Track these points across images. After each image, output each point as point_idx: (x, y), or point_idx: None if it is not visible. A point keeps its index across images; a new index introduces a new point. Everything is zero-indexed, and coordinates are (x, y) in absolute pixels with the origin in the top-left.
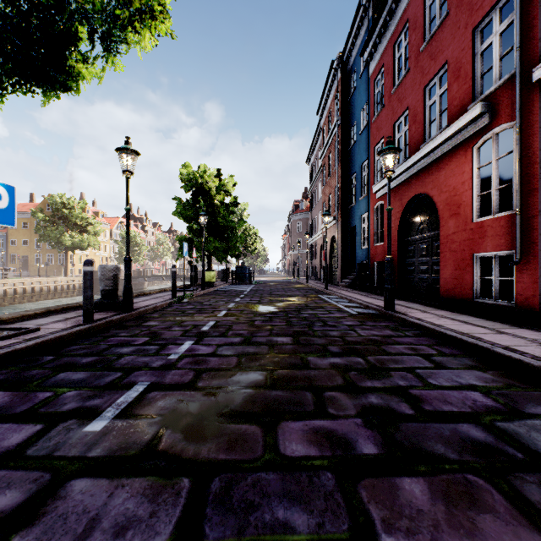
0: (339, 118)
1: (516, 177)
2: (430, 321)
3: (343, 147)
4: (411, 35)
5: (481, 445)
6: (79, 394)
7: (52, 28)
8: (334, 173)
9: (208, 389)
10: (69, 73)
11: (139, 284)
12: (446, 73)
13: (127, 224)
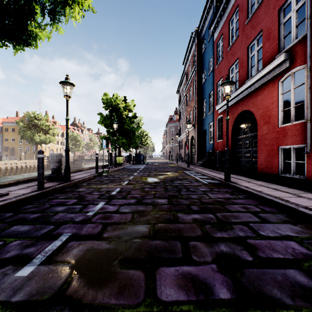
0: (196, 66)
1: (307, 99)
2: (254, 188)
3: (198, 83)
4: (239, 15)
5: (307, 290)
6: (21, 243)
7: (18, 5)
8: (193, 99)
9: (110, 239)
10: (30, 35)
11: (79, 164)
12: (260, 39)
13: (66, 128)
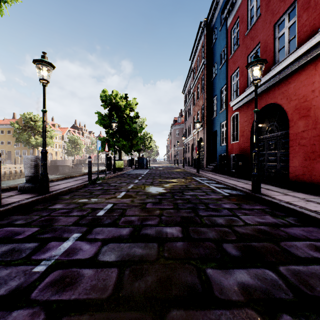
0: (205, 60)
1: None
2: (302, 206)
3: (208, 79)
4: None
5: None
6: None
7: None
8: (201, 97)
9: None
10: None
11: (79, 168)
12: (280, 26)
13: (43, 123)
